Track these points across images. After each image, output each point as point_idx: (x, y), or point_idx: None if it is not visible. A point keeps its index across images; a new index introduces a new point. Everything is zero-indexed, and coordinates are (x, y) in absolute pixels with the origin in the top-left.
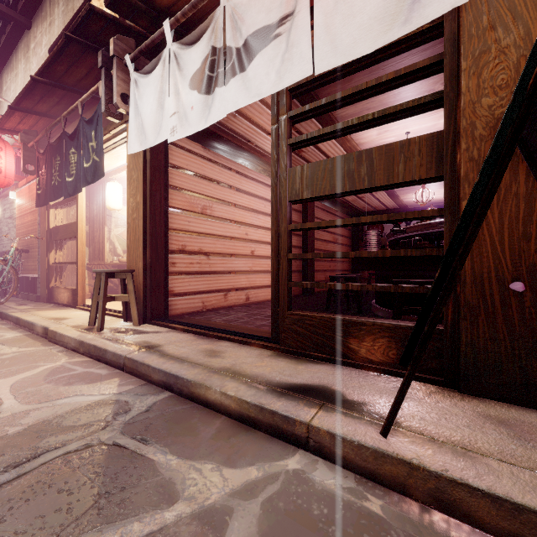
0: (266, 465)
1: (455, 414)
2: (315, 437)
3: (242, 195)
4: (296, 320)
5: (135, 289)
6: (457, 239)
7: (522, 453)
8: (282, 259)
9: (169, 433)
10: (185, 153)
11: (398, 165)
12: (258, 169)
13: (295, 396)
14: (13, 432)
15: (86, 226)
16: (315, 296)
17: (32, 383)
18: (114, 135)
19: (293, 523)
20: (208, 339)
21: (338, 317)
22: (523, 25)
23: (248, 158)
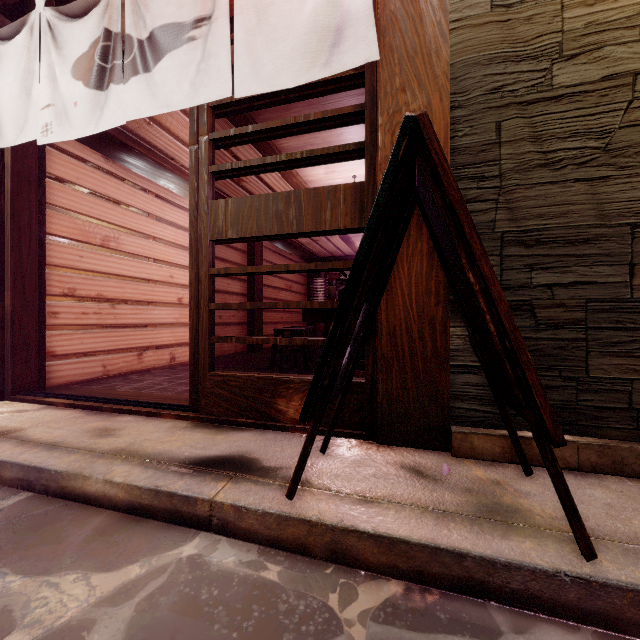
0: (154, 558)
1: (366, 465)
2: (219, 514)
3: (164, 227)
4: (219, 381)
5: None
6: (347, 293)
7: (410, 492)
8: (202, 310)
9: (17, 547)
10: (75, 162)
11: (325, 212)
12: (187, 195)
13: (203, 471)
14: None
15: None
16: (263, 353)
17: None
18: None
19: (173, 615)
20: (103, 414)
21: (266, 376)
22: (426, 95)
23: (173, 179)
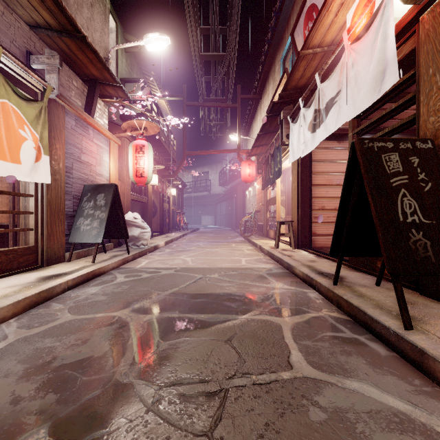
0: (298, 288)
1: (388, 294)
2: (317, 285)
3: None
4: None
5: (294, 230)
6: (338, 210)
7: (385, 302)
8: None
9: (278, 277)
10: (324, 151)
11: None
12: None
13: (323, 275)
14: (242, 267)
15: (284, 196)
16: None
17: (250, 260)
18: (288, 151)
19: (290, 294)
20: (319, 257)
21: None
22: None
23: None
